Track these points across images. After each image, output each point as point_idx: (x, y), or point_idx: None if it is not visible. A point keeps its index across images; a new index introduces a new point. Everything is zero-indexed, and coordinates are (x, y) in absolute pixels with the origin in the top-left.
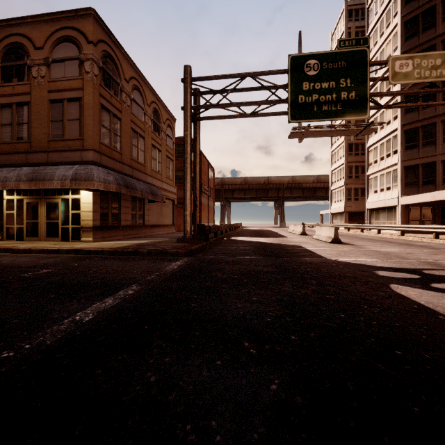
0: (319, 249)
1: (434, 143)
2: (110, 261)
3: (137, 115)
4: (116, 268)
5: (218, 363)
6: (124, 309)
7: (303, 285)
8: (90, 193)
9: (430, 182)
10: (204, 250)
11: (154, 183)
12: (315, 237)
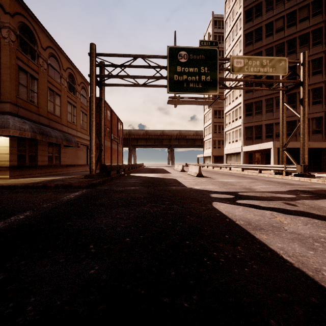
0: (186, 181)
1: (261, 113)
2: (17, 194)
3: (53, 77)
4: (20, 199)
5: (62, 261)
6: (8, 230)
7: (158, 205)
8: (6, 138)
9: (259, 137)
10: (104, 183)
11: (70, 132)
12: (188, 173)
